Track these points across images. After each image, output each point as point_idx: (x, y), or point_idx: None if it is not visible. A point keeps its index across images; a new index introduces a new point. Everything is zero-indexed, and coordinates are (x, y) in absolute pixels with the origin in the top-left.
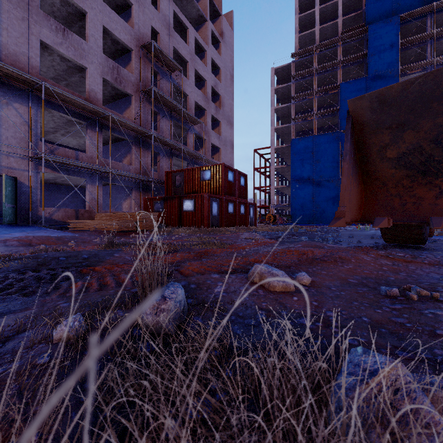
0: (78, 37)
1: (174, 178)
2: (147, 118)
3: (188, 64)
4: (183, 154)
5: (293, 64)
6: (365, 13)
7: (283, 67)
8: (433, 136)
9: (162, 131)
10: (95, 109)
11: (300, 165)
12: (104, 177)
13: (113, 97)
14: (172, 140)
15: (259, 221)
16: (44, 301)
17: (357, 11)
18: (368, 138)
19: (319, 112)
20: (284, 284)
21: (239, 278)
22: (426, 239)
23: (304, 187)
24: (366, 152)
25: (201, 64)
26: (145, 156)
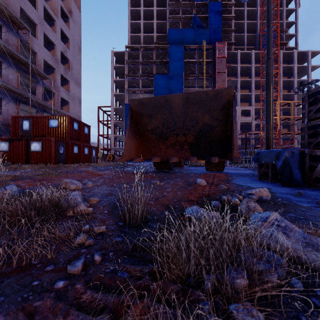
0: None
1: (22, 123)
2: None
3: (37, 27)
4: (31, 102)
5: (126, 53)
6: (168, 36)
7: (120, 52)
8: (162, 122)
9: (7, 78)
10: None
11: None
12: None
13: None
14: (19, 88)
15: (103, 160)
16: None
17: (164, 33)
18: (139, 119)
19: (142, 89)
20: (77, 186)
21: (55, 186)
22: (170, 167)
23: None
24: (139, 125)
25: (50, 30)
26: None
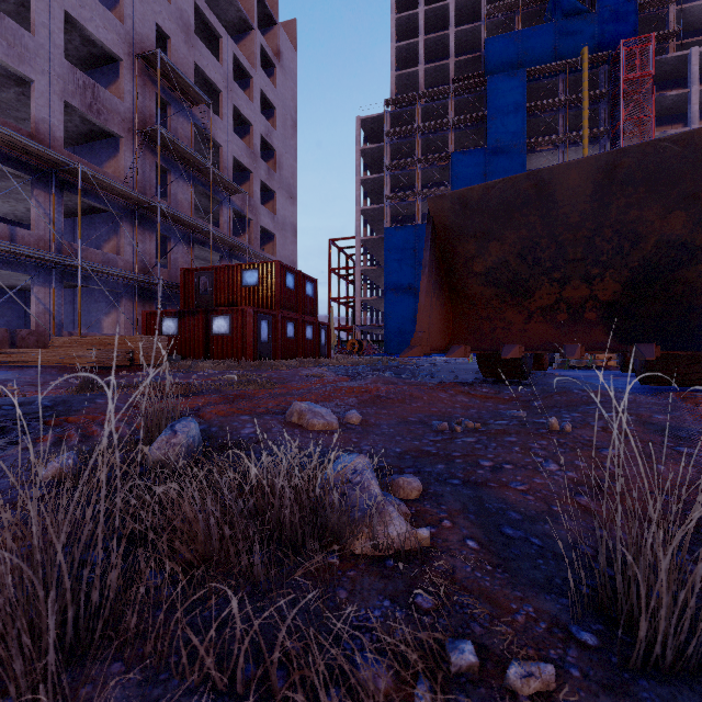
0: (15, 24)
1: (198, 281)
2: (148, 177)
3: (222, 95)
4: (212, 240)
5: (387, 116)
6: (485, 58)
7: (373, 118)
8: (518, 250)
9: (176, 200)
10: (51, 154)
11: (398, 268)
12: (68, 274)
13: (84, 135)
14: (193, 216)
15: (338, 351)
16: (2, 457)
17: (475, 52)
18: (453, 247)
19: (424, 191)
20: (326, 422)
21: (274, 419)
22: (526, 372)
23: (403, 301)
24: (452, 264)
25: (243, 97)
26: (144, 240)
